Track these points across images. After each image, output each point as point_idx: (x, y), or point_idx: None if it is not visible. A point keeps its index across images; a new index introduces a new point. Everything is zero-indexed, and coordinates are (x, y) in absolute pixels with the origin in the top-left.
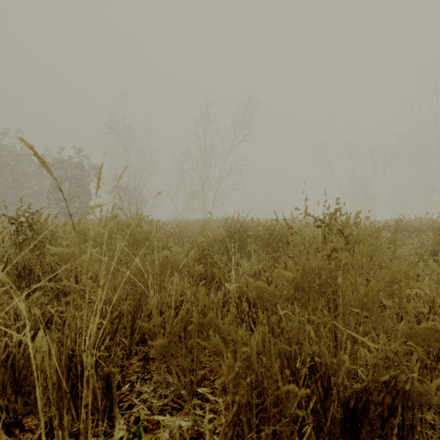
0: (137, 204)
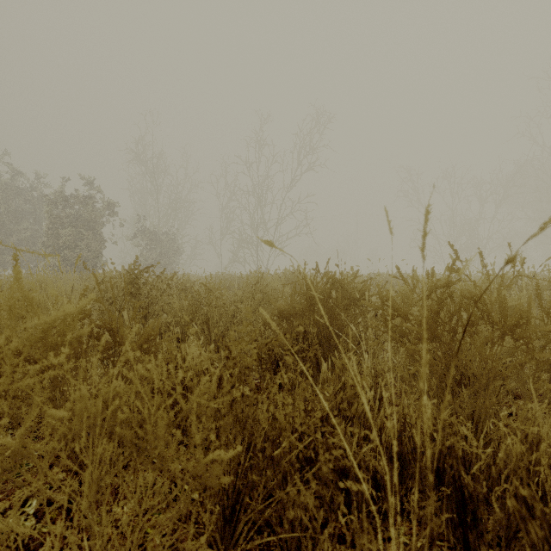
0: (168, 254)
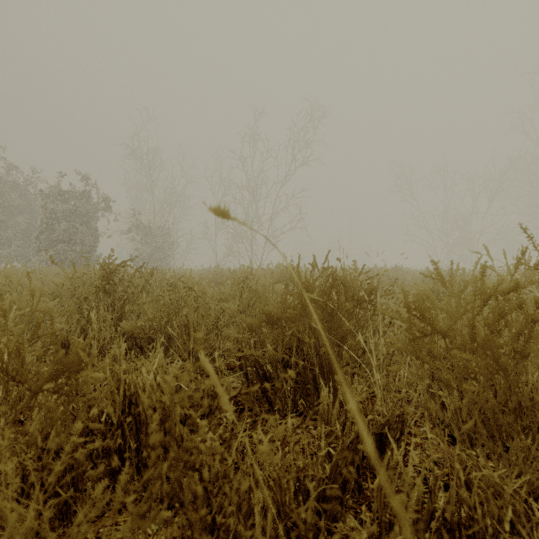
0: (163, 248)
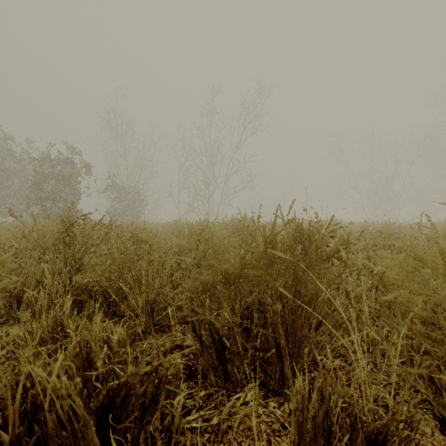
0: (135, 205)
